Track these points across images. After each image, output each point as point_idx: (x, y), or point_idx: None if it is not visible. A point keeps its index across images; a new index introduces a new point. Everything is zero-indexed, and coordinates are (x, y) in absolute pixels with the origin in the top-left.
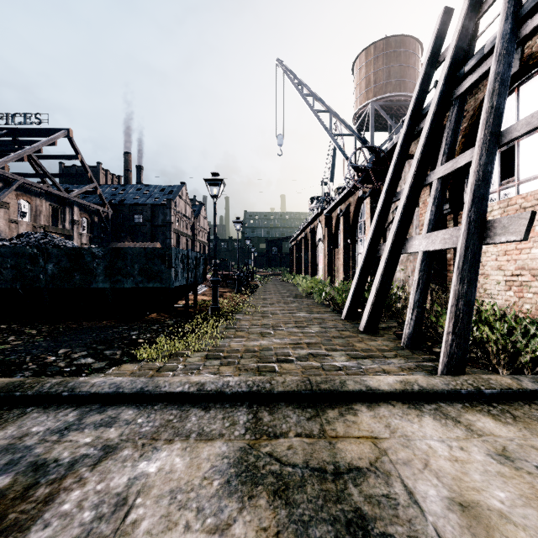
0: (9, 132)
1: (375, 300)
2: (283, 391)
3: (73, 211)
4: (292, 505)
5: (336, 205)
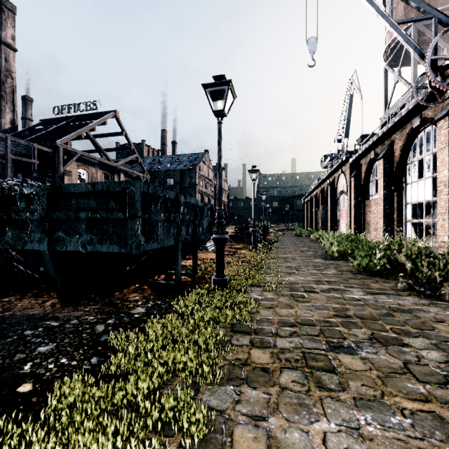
0: (76, 118)
1: None
2: None
3: (120, 177)
4: None
5: (369, 148)
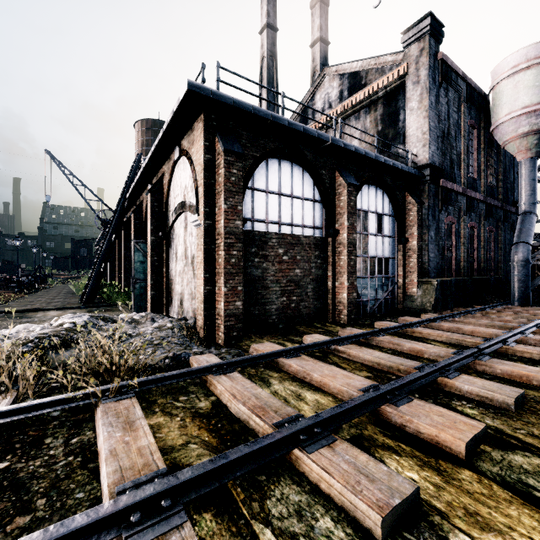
0: None
1: (86, 289)
2: (17, 310)
3: None
4: (9, 317)
5: None
